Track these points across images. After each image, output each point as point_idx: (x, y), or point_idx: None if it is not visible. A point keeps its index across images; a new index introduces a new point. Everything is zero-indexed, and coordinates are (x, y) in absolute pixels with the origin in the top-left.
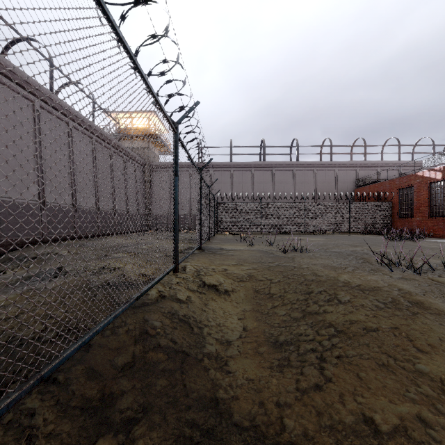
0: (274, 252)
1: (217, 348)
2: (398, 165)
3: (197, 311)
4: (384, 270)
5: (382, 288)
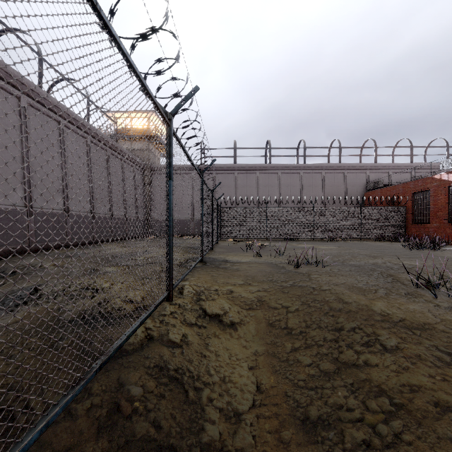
0: (285, 265)
1: (222, 430)
2: (410, 167)
3: (194, 359)
4: (424, 295)
5: (435, 327)
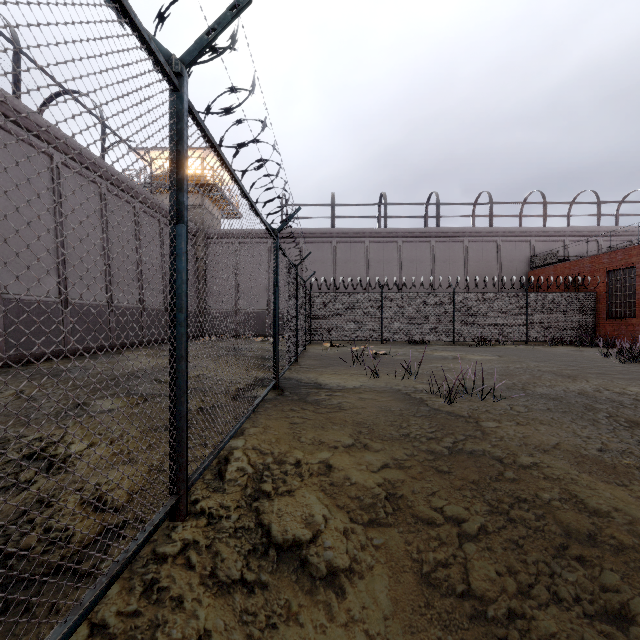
0: (425, 396)
1: None
2: (596, 233)
3: None
4: None
5: None
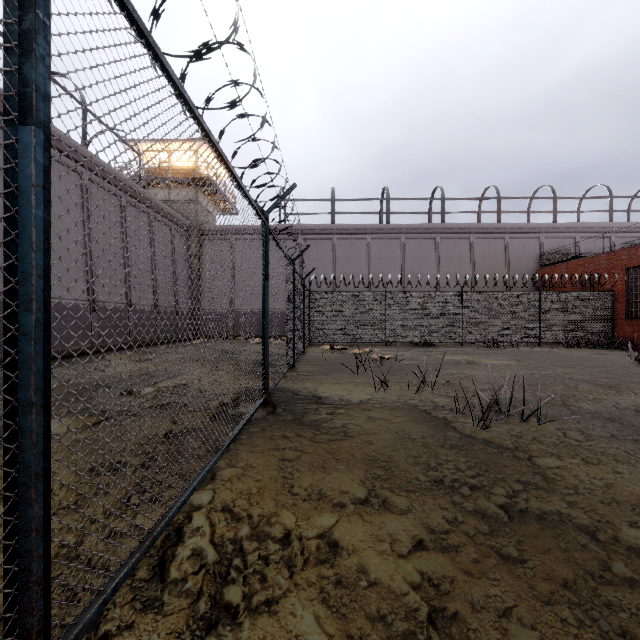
0: (449, 416)
1: None
2: (609, 229)
3: None
4: None
5: None
